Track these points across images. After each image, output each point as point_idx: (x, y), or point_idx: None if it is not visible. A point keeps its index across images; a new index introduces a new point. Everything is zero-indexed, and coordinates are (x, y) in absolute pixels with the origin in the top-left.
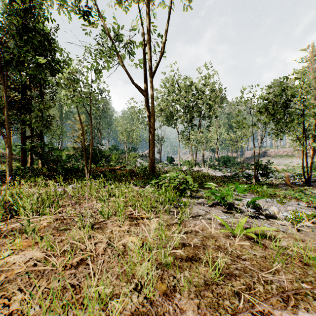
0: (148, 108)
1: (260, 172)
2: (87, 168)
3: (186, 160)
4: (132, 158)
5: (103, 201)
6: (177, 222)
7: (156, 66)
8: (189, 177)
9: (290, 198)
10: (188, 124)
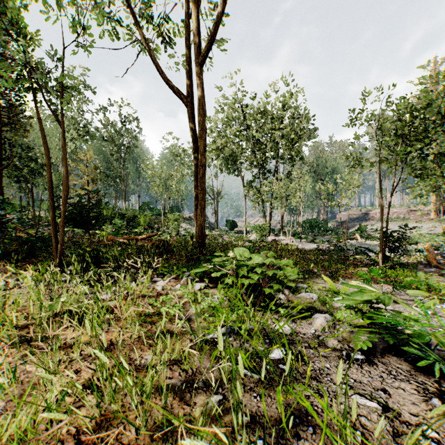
0: (193, 128)
1: (370, 242)
2: (55, 239)
3: (256, 225)
4: (172, 221)
5: None
6: None
7: (208, 41)
8: (290, 263)
9: None
10: (259, 169)
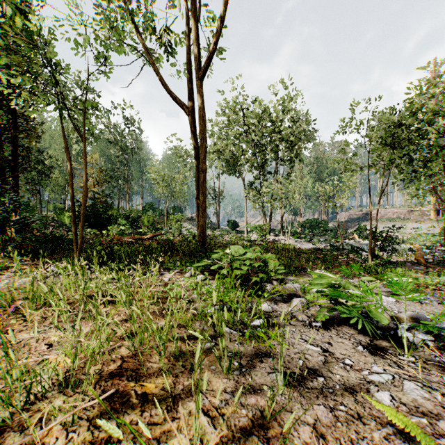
0: (195, 136)
1: (367, 242)
2: (75, 238)
3: (256, 225)
4: (174, 222)
5: (56, 327)
6: (253, 418)
7: (208, 59)
8: (273, 257)
9: (441, 290)
10: (259, 171)
